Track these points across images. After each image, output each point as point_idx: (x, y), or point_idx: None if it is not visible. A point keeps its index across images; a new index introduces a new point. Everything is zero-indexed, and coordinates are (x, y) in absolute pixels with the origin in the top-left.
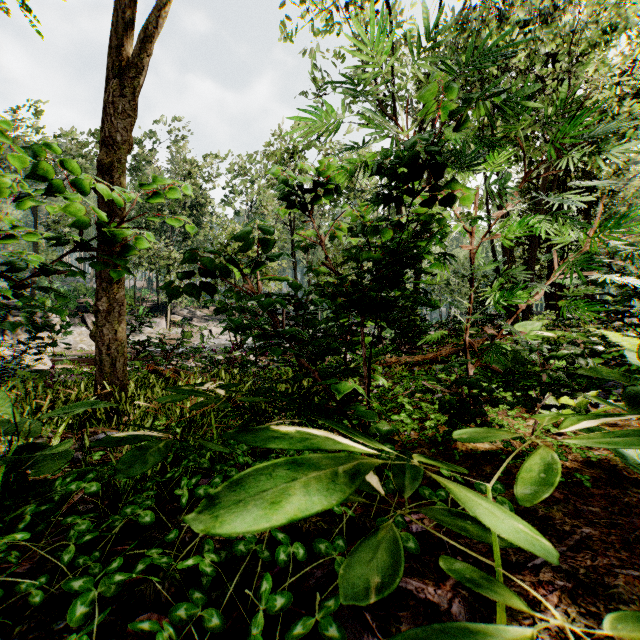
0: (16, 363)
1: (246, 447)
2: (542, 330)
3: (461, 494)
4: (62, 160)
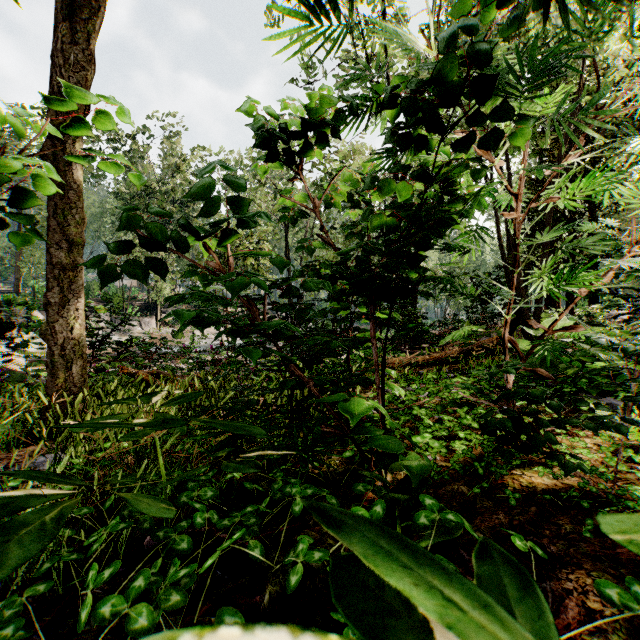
0: None
1: (211, 493)
2: None
3: None
4: None
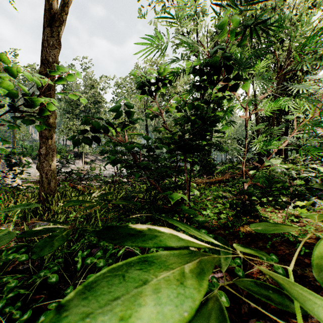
0: (1, 183)
1: None
2: (281, 164)
3: (293, 291)
4: (7, 59)
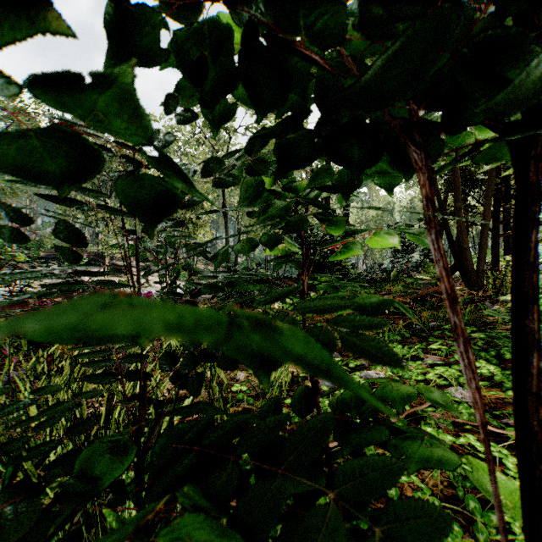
0: None
1: None
2: None
3: None
4: None
